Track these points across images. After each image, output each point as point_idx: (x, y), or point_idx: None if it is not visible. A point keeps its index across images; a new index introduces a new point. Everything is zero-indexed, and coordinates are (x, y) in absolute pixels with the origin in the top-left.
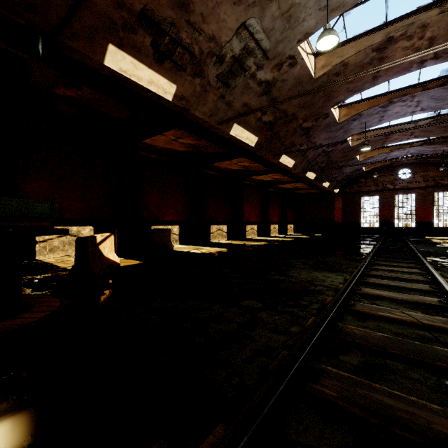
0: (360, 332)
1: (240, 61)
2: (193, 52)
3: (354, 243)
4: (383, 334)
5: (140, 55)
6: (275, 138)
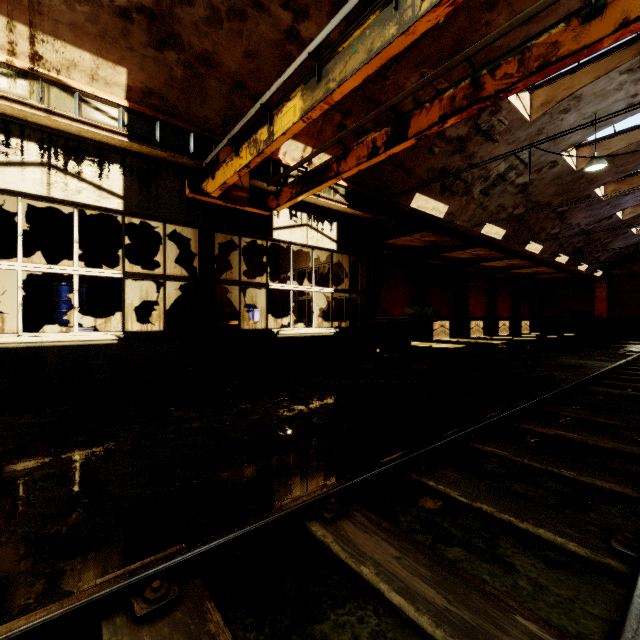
0: (623, 376)
1: (503, 175)
2: (467, 180)
3: (626, 343)
4: (637, 377)
5: (431, 194)
6: (523, 227)
